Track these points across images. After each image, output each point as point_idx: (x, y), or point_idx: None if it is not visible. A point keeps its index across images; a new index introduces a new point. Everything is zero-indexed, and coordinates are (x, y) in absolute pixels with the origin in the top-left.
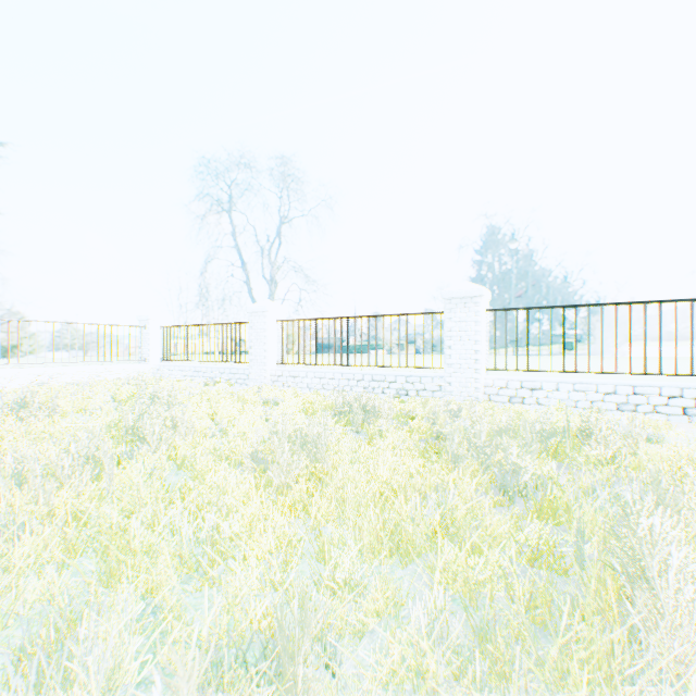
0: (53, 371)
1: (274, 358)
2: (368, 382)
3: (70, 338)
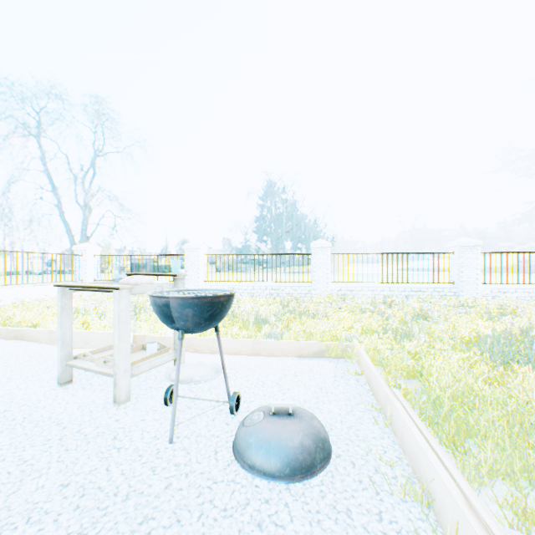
0: (26, 290)
1: (203, 278)
2: (269, 290)
3: (33, 265)
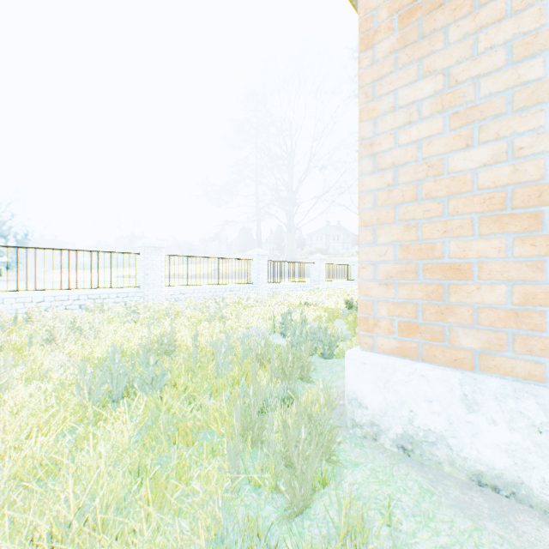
0: None
1: None
2: None
3: None
